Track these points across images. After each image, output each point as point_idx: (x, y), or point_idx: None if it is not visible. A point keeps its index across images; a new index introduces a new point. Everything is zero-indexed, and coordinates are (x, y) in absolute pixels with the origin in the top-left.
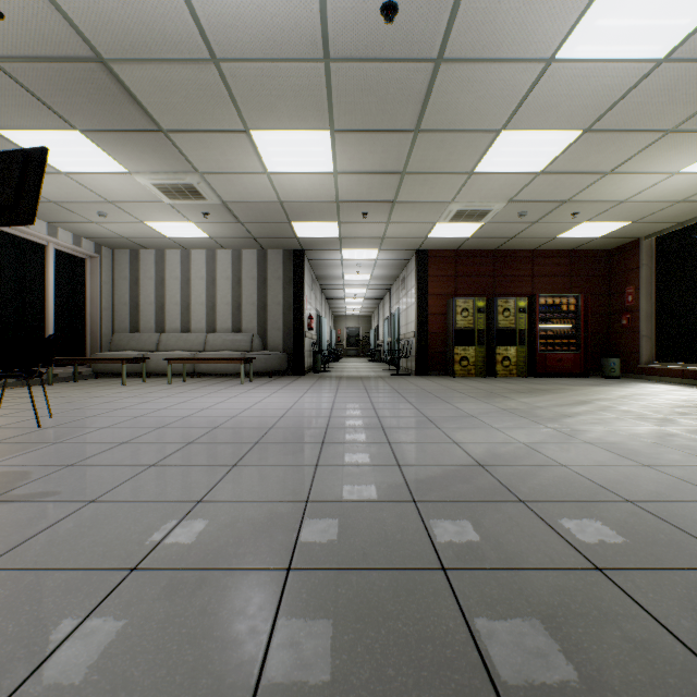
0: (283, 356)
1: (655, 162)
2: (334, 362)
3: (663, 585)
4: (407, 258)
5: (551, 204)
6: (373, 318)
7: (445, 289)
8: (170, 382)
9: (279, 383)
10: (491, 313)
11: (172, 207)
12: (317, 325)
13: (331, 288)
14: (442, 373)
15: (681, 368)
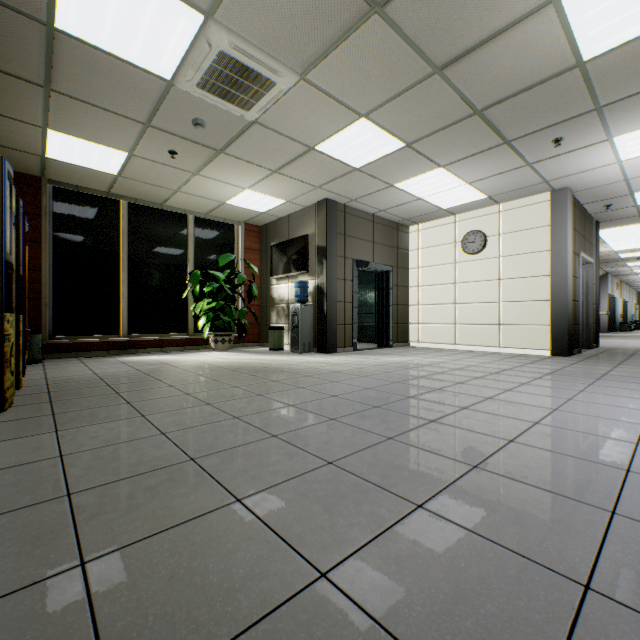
0: None
1: (275, 184)
2: None
3: (538, 357)
4: None
5: (219, 143)
6: None
7: None
8: None
9: None
10: None
11: None
12: None
13: None
14: None
15: (116, 340)
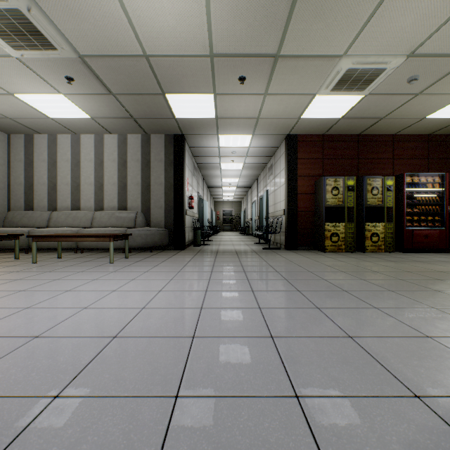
0: (164, 232)
1: None
2: (214, 235)
3: None
4: (277, 145)
5: None
6: (242, 203)
7: (313, 170)
8: (34, 261)
9: (152, 261)
10: (359, 191)
11: (28, 67)
12: (200, 206)
13: (211, 177)
14: (310, 247)
15: None
